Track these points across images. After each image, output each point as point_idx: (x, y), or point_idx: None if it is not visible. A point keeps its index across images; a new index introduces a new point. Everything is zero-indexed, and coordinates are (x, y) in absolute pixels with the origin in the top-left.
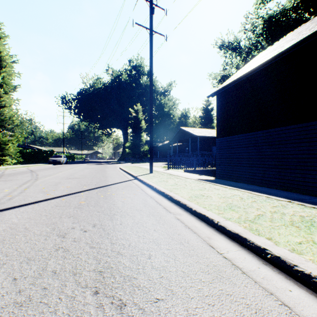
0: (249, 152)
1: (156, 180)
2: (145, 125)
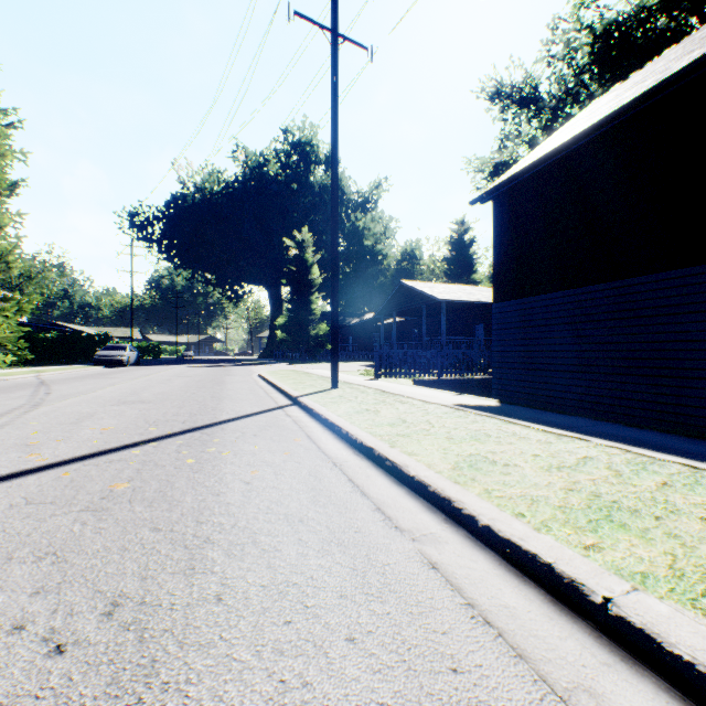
0: (579, 337)
1: (349, 409)
2: (321, 277)
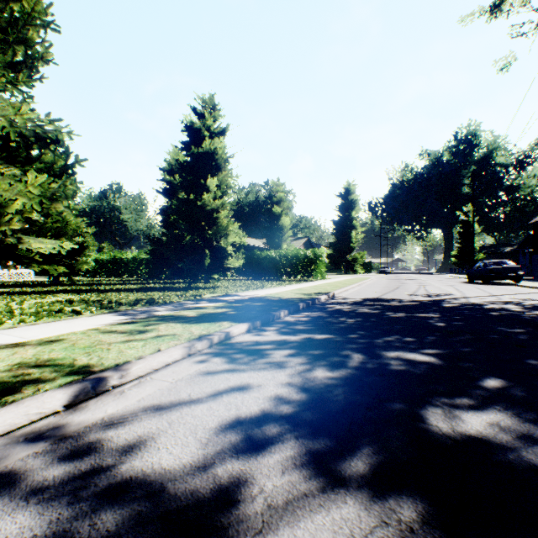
0: None
1: None
2: (479, 228)
